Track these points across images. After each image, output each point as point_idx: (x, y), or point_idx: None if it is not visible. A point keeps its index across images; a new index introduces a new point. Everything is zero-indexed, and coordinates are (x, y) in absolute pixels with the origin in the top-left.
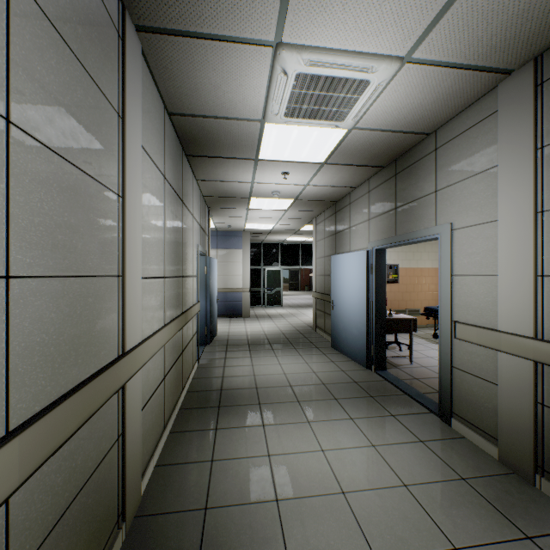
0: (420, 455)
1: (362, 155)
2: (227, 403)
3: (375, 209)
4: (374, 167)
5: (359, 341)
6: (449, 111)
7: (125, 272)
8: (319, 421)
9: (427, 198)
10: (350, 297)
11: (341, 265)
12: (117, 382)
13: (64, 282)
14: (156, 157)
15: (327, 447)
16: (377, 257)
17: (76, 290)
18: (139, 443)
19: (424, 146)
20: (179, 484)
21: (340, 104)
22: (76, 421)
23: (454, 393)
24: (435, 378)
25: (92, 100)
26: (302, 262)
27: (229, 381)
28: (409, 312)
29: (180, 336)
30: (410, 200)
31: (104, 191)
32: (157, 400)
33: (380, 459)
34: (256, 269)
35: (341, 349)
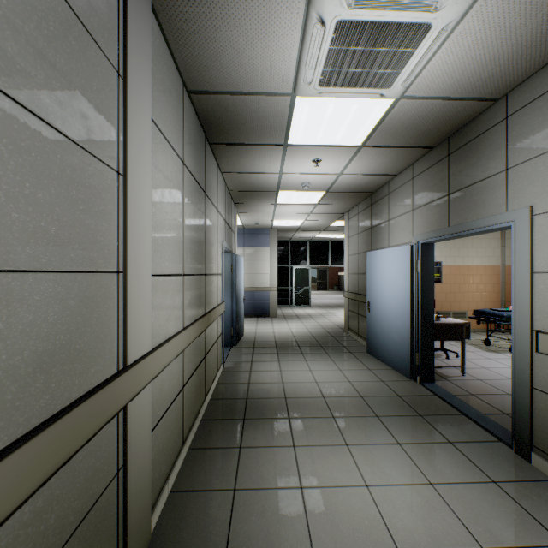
0: (496, 503)
1: (408, 133)
2: (253, 415)
3: (421, 197)
4: (420, 148)
5: (401, 348)
6: (531, 64)
7: (127, 268)
8: (359, 444)
9: (493, 179)
10: (389, 298)
11: (379, 262)
12: (112, 406)
13: (22, 279)
14: (172, 138)
15: (372, 481)
16: (423, 252)
17: (47, 289)
18: (148, 471)
19: (488, 116)
20: (195, 519)
21: (389, 63)
22: (40, 473)
23: (534, 421)
24: (496, 395)
25: (75, 41)
26: (332, 260)
27: (256, 388)
28: (454, 314)
29: (203, 339)
30: (468, 183)
31: (95, 163)
32: (174, 414)
33: (442, 504)
34: (284, 267)
35: (379, 355)
